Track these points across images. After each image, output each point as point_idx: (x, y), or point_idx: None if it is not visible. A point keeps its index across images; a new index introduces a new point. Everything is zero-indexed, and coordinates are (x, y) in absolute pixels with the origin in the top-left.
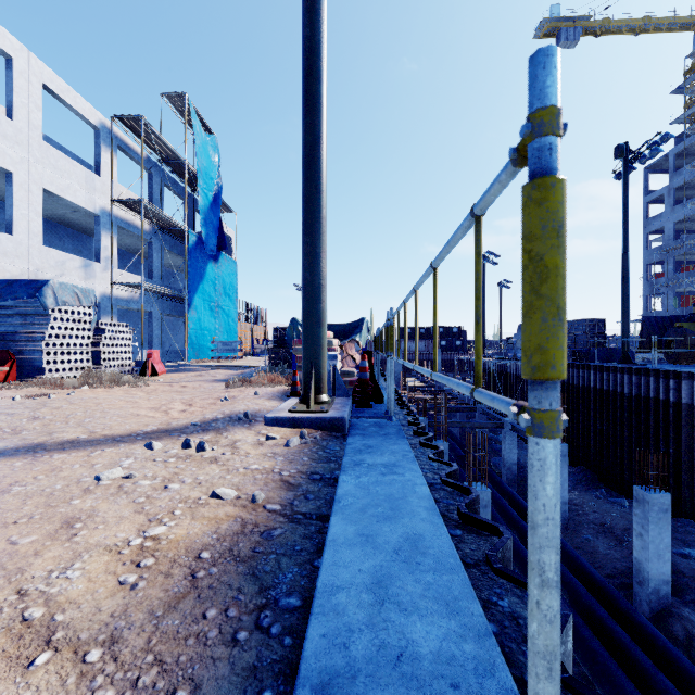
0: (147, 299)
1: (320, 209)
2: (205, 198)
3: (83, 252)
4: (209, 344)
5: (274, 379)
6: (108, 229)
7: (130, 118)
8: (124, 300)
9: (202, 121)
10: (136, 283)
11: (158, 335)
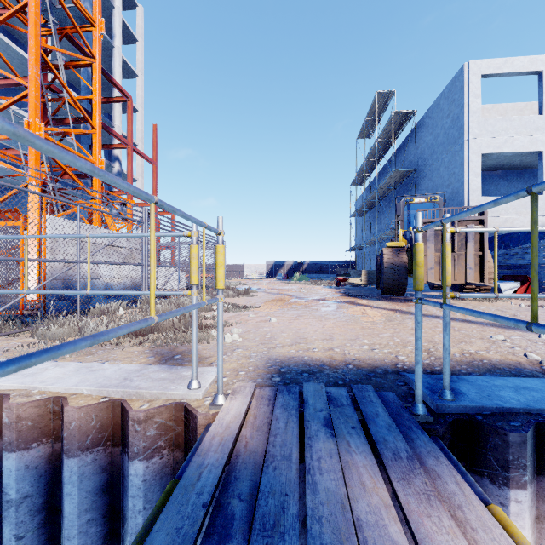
0: None
1: None
2: None
3: None
4: None
5: None
6: None
7: None
8: None
9: None
10: None
11: None
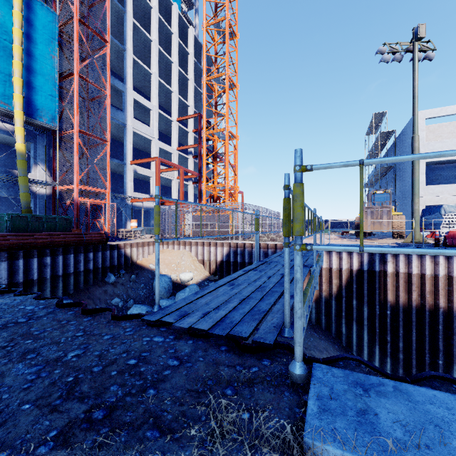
0: None
1: (412, 192)
2: None
3: None
4: None
5: None
6: None
7: None
8: None
9: None
10: None
11: None
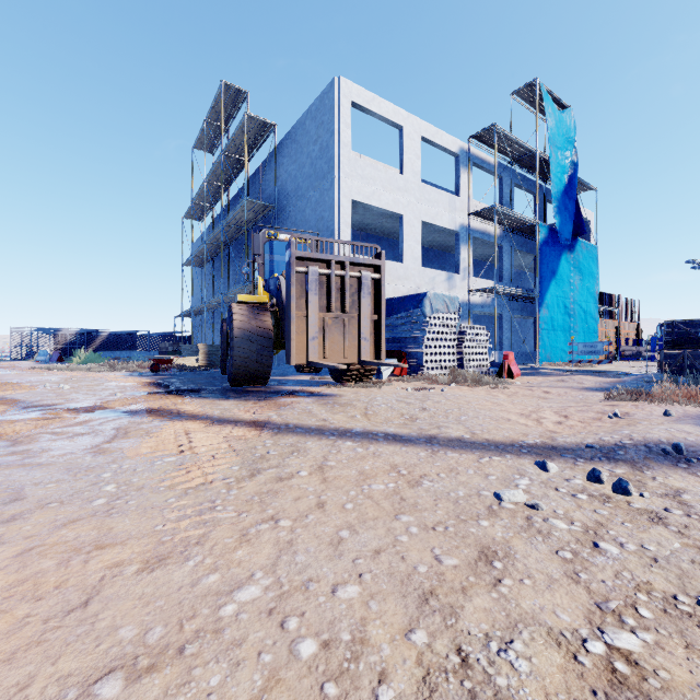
0: (497, 302)
1: None
2: (558, 183)
3: (445, 268)
4: (562, 346)
5: (693, 395)
6: (465, 242)
7: (484, 132)
8: (478, 305)
9: (554, 99)
10: (488, 288)
11: (507, 337)
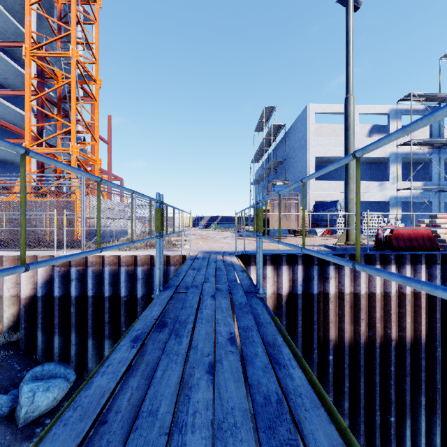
0: (426, 194)
1: (347, 175)
2: None
3: None
4: None
5: None
6: (394, 162)
7: (406, 97)
8: (406, 197)
9: None
10: (407, 188)
11: None
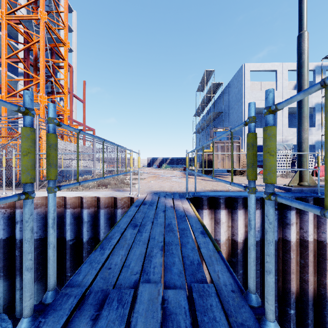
0: None
1: (301, 114)
2: None
3: None
4: None
5: None
6: (319, 111)
7: None
8: None
9: None
10: None
11: None
